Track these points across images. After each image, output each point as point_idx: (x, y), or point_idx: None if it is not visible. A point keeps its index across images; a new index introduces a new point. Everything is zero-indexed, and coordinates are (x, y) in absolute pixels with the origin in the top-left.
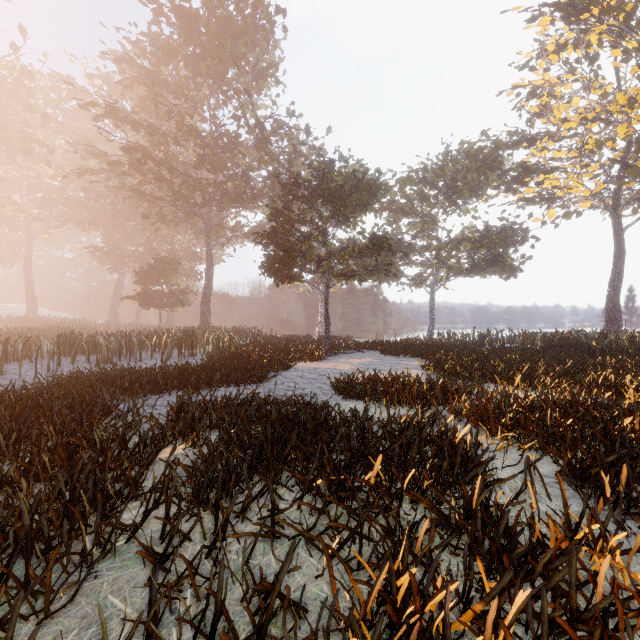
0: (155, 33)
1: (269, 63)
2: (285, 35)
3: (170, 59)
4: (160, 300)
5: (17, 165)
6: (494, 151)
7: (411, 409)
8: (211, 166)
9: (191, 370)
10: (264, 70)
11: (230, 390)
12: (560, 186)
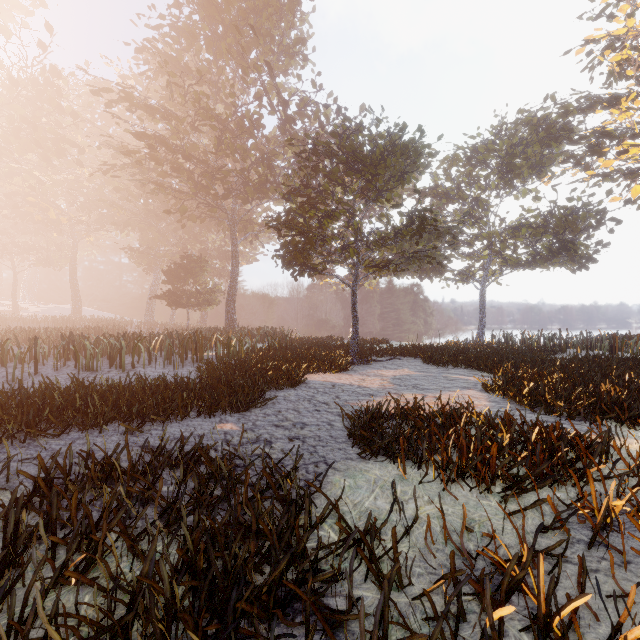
0: (175, 16)
1: (296, 38)
2: (313, 7)
3: (191, 43)
4: (187, 299)
5: (55, 168)
6: (562, 117)
7: (487, 492)
8: (229, 150)
9: (151, 390)
10: (290, 47)
11: (196, 423)
12: None
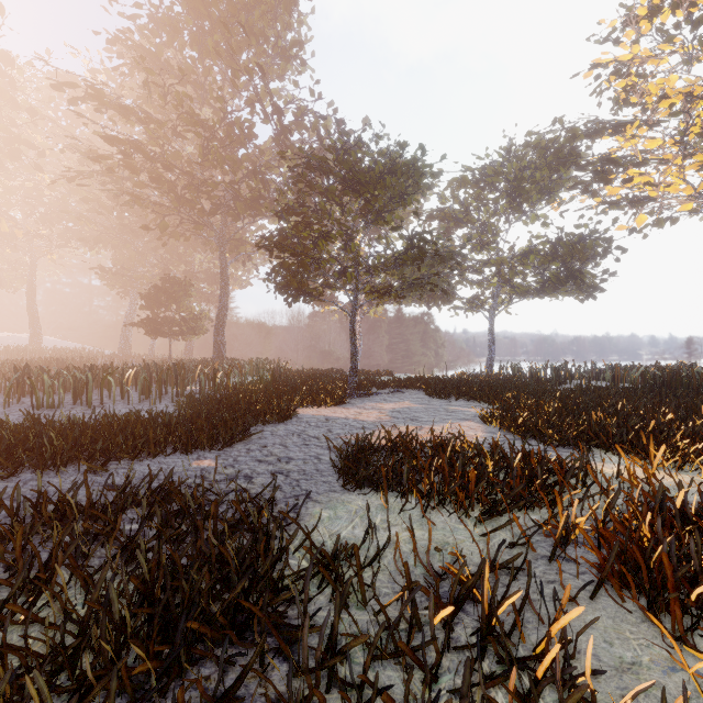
0: (154, 5)
1: (292, 40)
2: (312, 8)
3: (173, 37)
4: (168, 327)
5: (8, 173)
6: (570, 141)
7: (465, 517)
8: (217, 161)
9: (120, 426)
10: (287, 50)
11: (170, 461)
12: (654, 183)
